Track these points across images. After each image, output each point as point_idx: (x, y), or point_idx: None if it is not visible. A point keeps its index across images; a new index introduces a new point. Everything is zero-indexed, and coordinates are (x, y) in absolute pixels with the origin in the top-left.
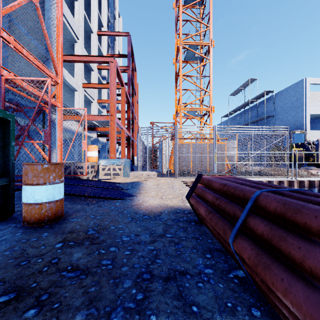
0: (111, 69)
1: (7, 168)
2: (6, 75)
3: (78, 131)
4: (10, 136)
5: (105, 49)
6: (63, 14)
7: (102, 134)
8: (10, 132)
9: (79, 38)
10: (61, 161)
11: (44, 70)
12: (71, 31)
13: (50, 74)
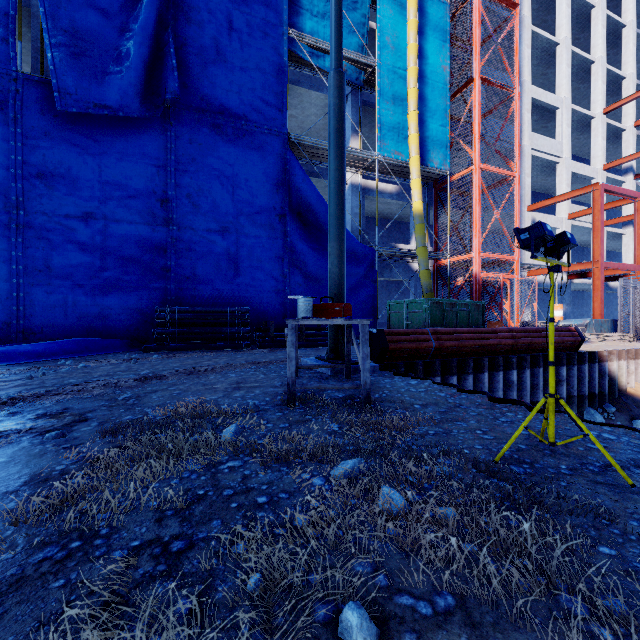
0: (594, 200)
1: (482, 323)
2: (482, 275)
3: (559, 281)
4: (483, 310)
5: (630, 115)
6: (536, 150)
7: (612, 276)
8: (483, 309)
9: (561, 156)
10: (517, 320)
11: (503, 258)
12: (548, 158)
13: (508, 258)
